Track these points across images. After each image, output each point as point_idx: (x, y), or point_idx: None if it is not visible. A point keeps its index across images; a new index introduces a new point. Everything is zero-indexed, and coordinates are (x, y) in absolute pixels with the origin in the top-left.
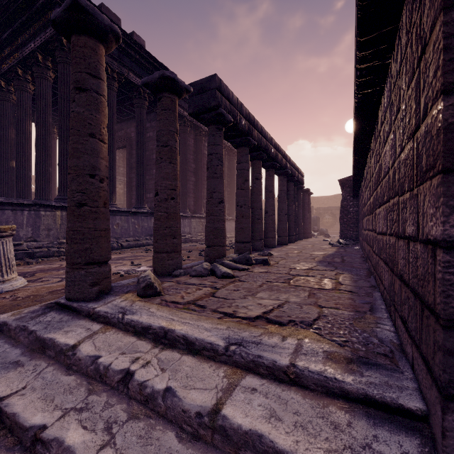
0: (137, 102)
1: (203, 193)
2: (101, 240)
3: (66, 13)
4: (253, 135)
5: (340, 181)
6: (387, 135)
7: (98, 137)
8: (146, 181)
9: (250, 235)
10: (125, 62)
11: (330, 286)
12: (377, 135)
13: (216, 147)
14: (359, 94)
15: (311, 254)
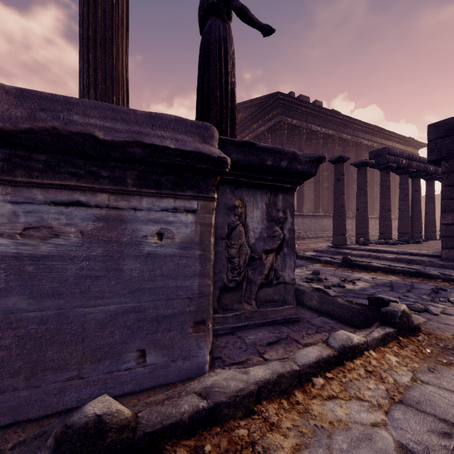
0: (315, 142)
1: None
2: (345, 227)
3: (336, 159)
4: (412, 166)
5: None
6: None
7: (343, 194)
8: None
9: (409, 229)
10: (309, 120)
11: None
12: None
13: (386, 182)
14: None
15: None
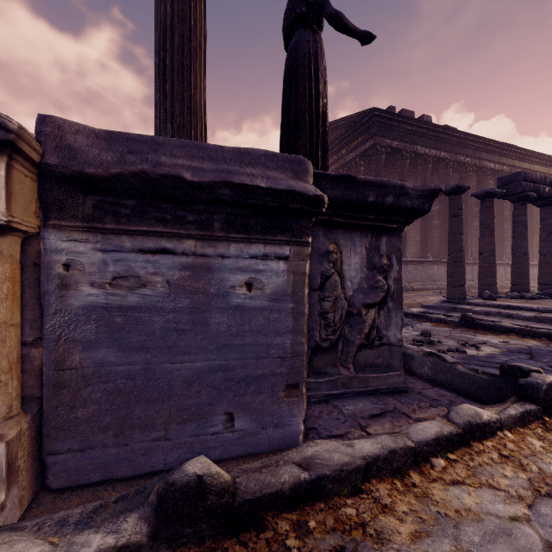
0: (422, 168)
1: None
2: (463, 276)
3: (451, 190)
4: None
5: None
6: None
7: (462, 234)
8: None
9: None
10: (414, 140)
11: None
12: None
13: (521, 217)
14: None
15: None
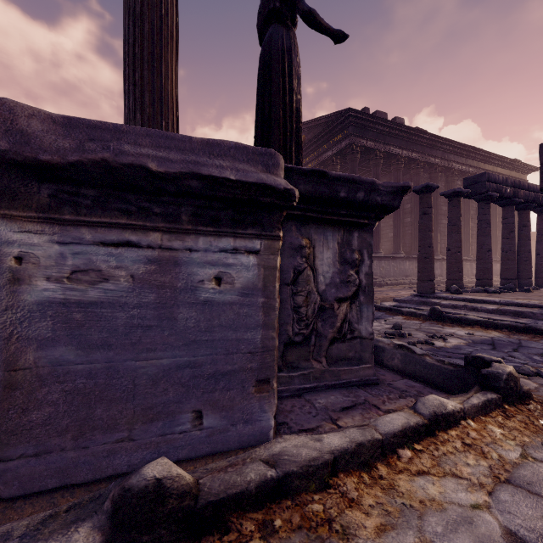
0: (395, 167)
1: None
2: (433, 272)
3: (421, 189)
4: (519, 196)
5: None
6: None
7: (431, 231)
8: None
9: (515, 274)
10: (388, 141)
11: None
12: None
13: (485, 216)
14: None
15: None
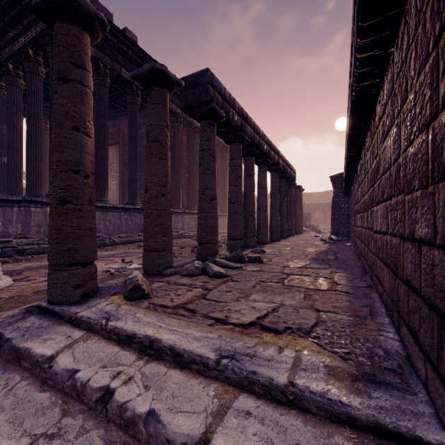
0: (130, 98)
1: (196, 189)
2: (85, 239)
3: None
4: (246, 131)
5: (332, 178)
6: (388, 129)
7: (82, 130)
8: (139, 177)
9: (242, 232)
10: (118, 58)
11: (326, 286)
12: (374, 130)
13: (208, 142)
14: (357, 87)
15: (303, 251)
